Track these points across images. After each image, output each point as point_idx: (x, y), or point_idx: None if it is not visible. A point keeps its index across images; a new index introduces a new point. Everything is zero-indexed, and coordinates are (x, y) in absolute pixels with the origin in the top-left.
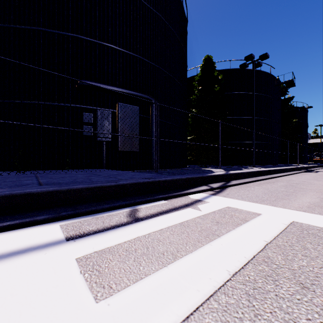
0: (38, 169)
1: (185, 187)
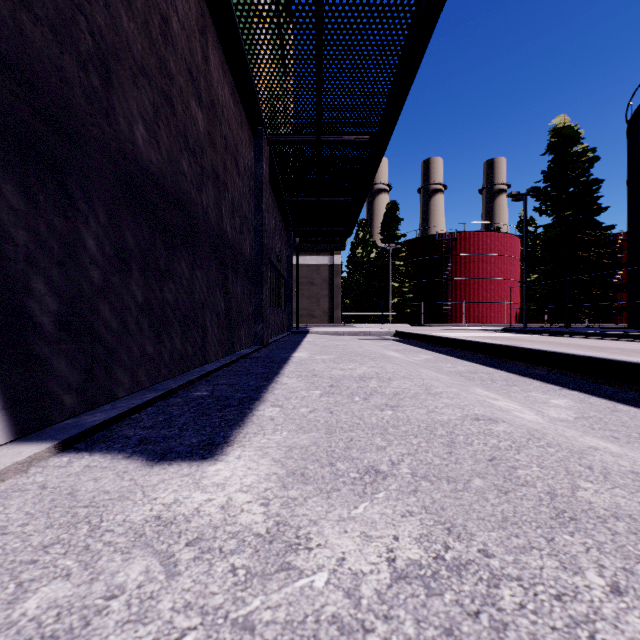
0: (635, 329)
1: (553, 334)
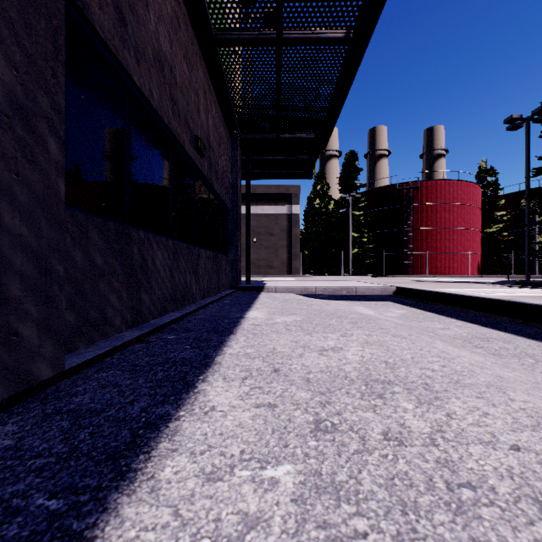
0: None
1: None
